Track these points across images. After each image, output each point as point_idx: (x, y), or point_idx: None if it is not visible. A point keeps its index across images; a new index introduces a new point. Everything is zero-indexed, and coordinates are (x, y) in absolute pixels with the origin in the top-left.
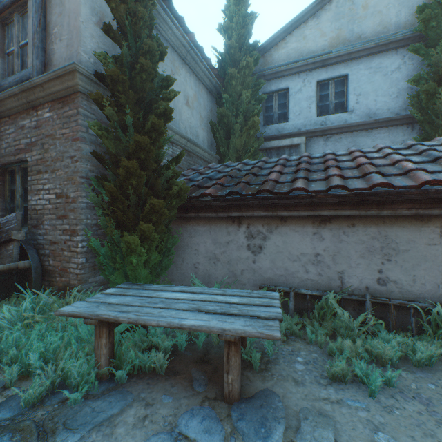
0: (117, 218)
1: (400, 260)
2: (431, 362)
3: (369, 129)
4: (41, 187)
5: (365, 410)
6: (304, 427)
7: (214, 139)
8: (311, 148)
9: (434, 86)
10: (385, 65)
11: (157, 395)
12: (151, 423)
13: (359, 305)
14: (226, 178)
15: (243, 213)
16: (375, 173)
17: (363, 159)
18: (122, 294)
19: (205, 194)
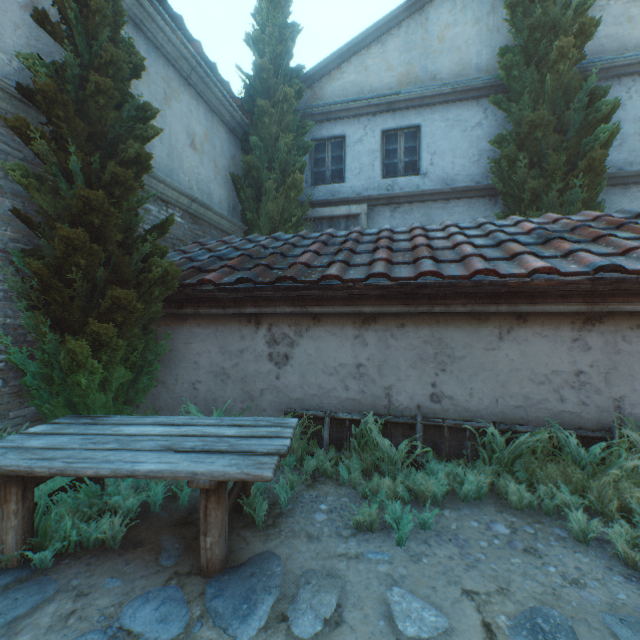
0: (55, 316)
1: (456, 369)
2: (481, 495)
3: (446, 200)
4: None
5: (388, 563)
6: (302, 594)
7: (239, 200)
8: (375, 221)
9: (515, 151)
10: (465, 119)
11: (99, 579)
12: (79, 621)
13: (410, 430)
14: (243, 258)
15: (262, 308)
16: (428, 258)
17: (421, 240)
18: (56, 433)
19: (204, 281)
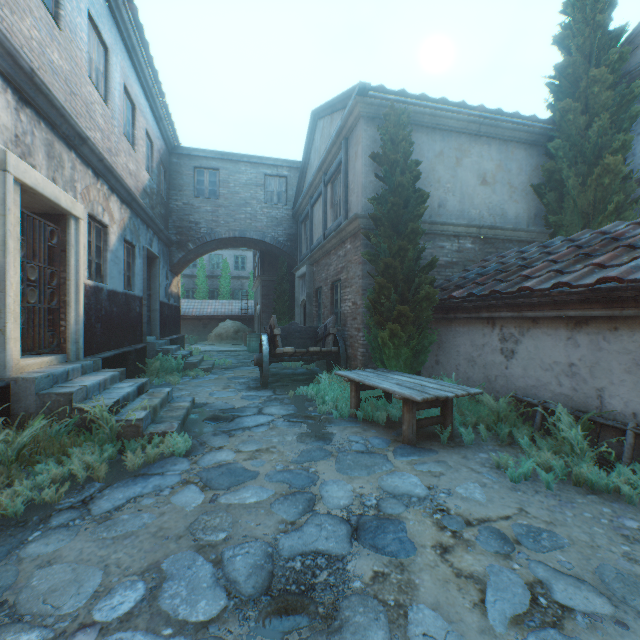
0: (378, 320)
1: None
2: None
3: None
4: (346, 298)
5: (492, 481)
6: (430, 462)
7: (542, 205)
8: None
9: None
10: None
11: (371, 429)
12: (359, 434)
13: (623, 436)
14: (491, 274)
15: (491, 313)
16: None
17: None
18: (371, 372)
19: (449, 296)
